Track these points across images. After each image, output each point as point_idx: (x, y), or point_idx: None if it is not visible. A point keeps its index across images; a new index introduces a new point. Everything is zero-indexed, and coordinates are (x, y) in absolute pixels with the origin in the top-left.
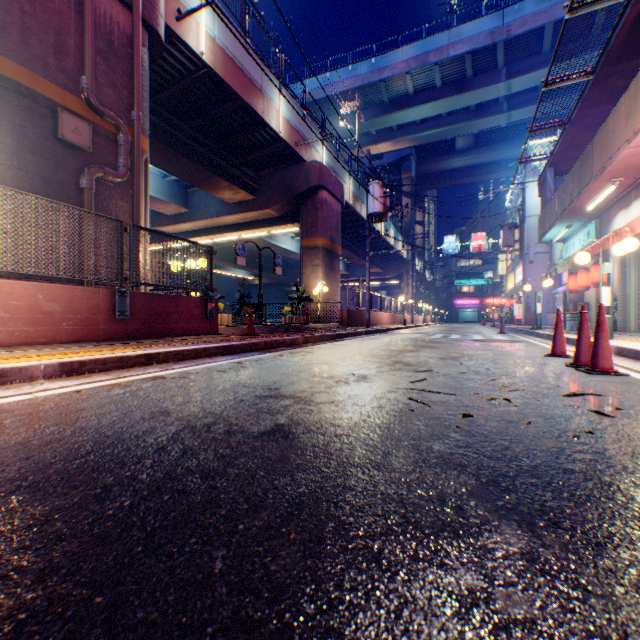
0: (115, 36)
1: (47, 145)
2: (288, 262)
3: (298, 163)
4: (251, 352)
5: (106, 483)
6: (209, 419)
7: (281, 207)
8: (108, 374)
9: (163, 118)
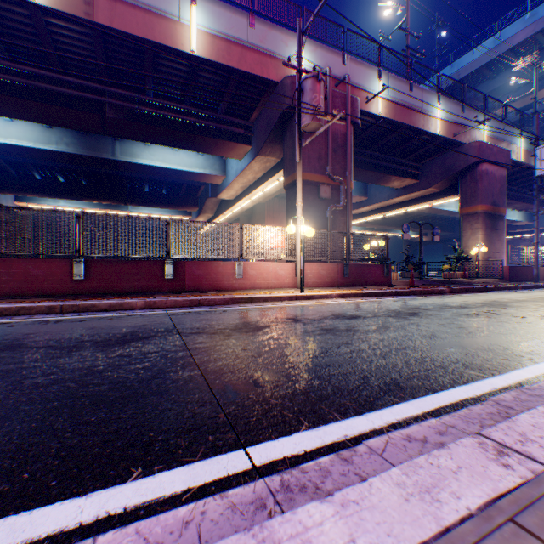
0: (338, 138)
1: (314, 202)
2: (454, 219)
3: (456, 147)
4: (410, 295)
5: (374, 313)
6: (392, 309)
7: (440, 184)
8: (351, 299)
9: (354, 152)
